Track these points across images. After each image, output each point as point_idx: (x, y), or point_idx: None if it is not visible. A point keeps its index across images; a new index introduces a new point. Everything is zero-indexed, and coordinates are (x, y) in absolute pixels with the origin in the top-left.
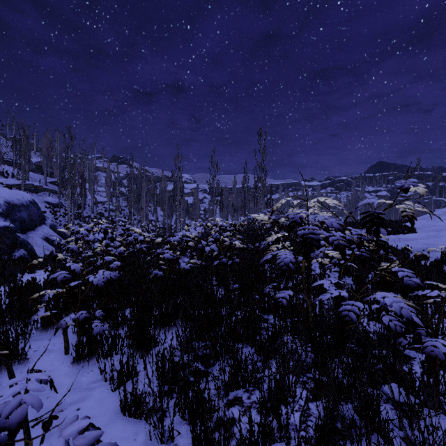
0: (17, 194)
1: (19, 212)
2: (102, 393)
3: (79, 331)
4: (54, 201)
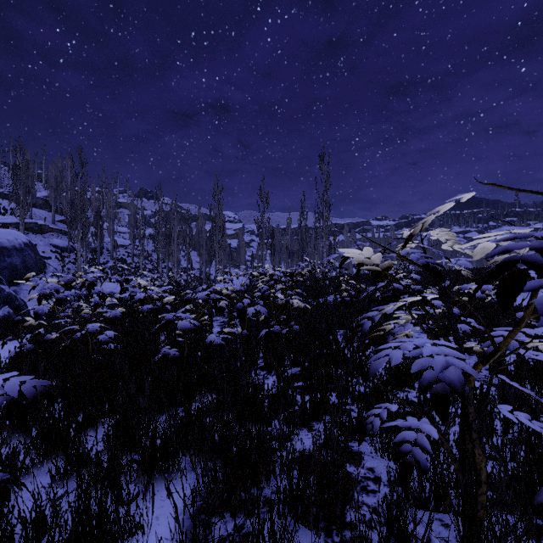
0: (8, 233)
1: (10, 257)
2: None
3: None
4: (62, 243)
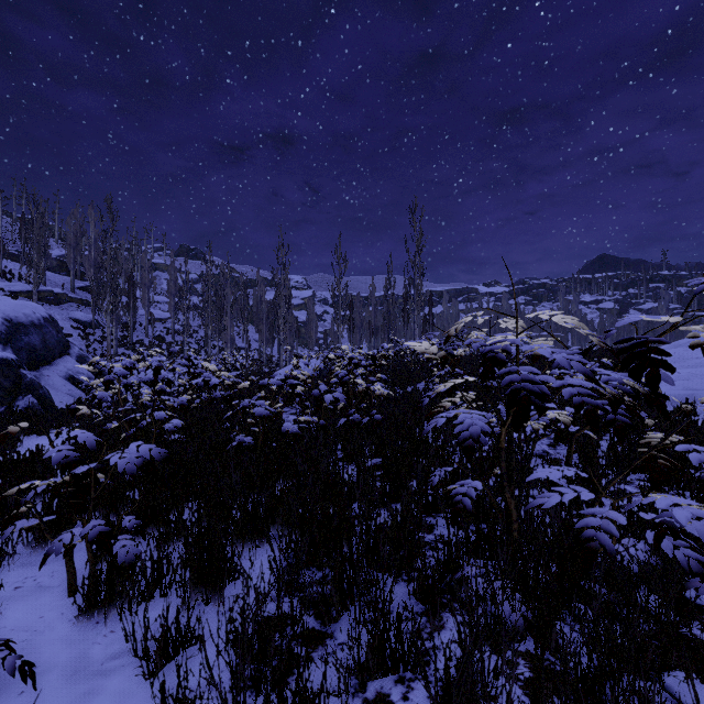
0: (25, 306)
1: (28, 335)
2: (125, 682)
3: (92, 556)
4: (85, 317)
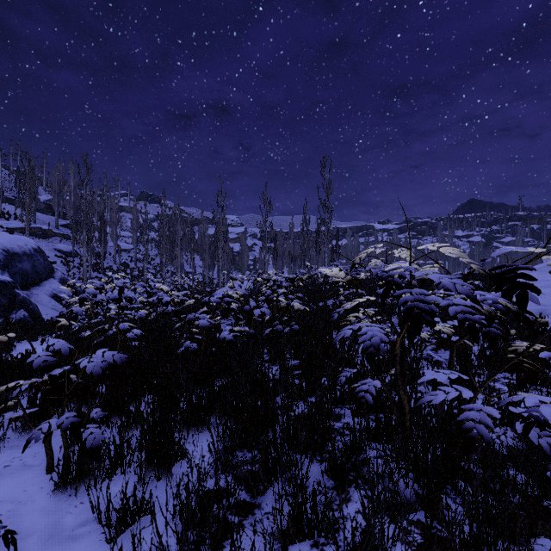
0: (18, 239)
1: (21, 262)
2: (91, 546)
3: (66, 441)
4: (66, 248)
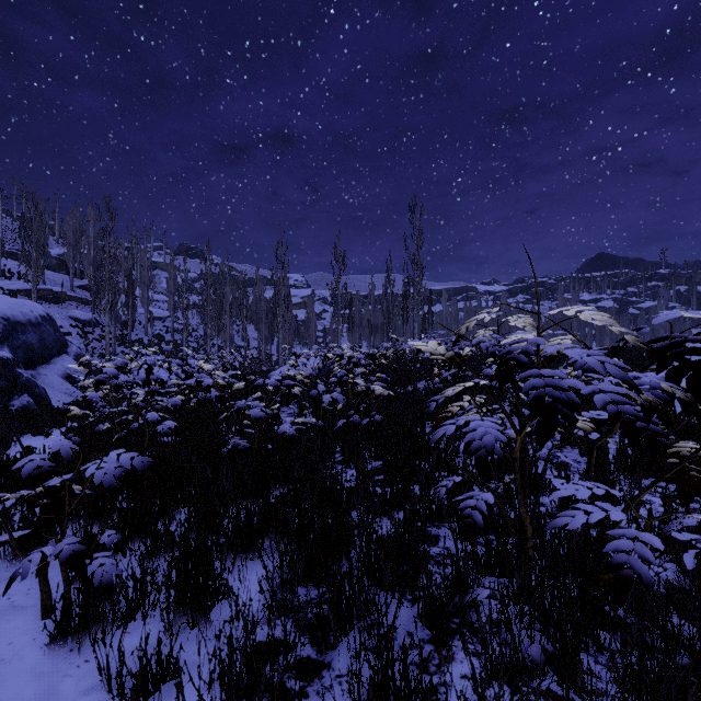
0: (22, 304)
1: (25, 334)
2: None
3: (67, 576)
4: (84, 316)
